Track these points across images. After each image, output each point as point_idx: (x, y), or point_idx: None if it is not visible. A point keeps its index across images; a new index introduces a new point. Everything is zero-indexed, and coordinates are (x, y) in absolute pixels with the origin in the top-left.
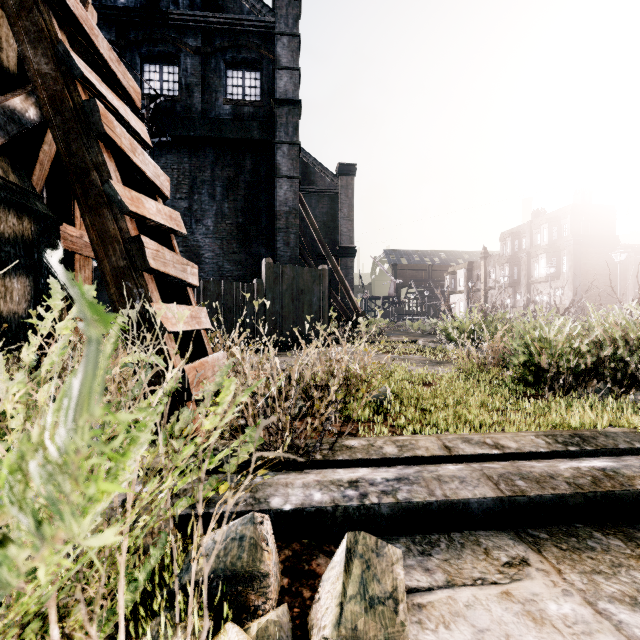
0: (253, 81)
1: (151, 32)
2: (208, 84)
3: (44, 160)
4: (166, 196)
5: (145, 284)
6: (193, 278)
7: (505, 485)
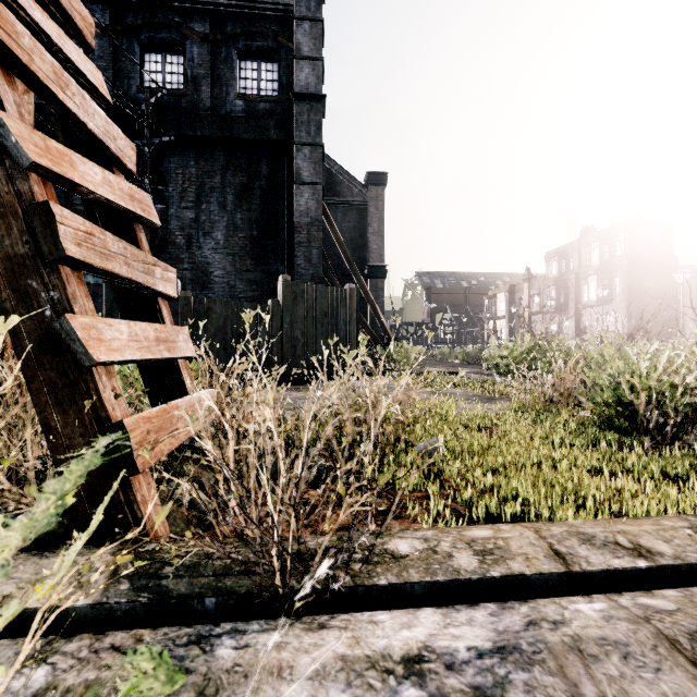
0: (270, 73)
1: (152, 16)
2: (218, 76)
3: None
4: (129, 170)
5: (61, 284)
6: (166, 285)
7: None
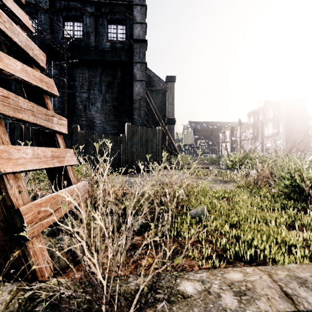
0: (122, 30)
1: (68, 4)
2: (98, 32)
3: None
4: (42, 67)
5: None
6: (60, 127)
7: None
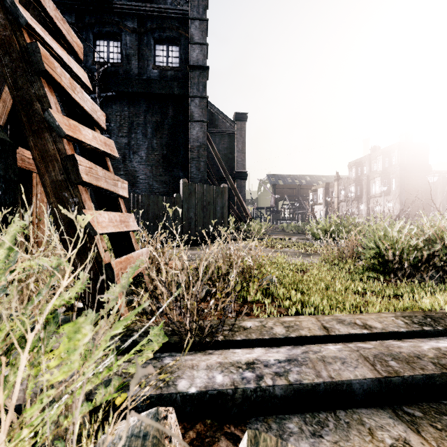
0: (174, 53)
1: (101, 17)
2: (142, 54)
3: (6, 99)
4: (102, 128)
5: (79, 194)
6: (123, 191)
7: (380, 366)
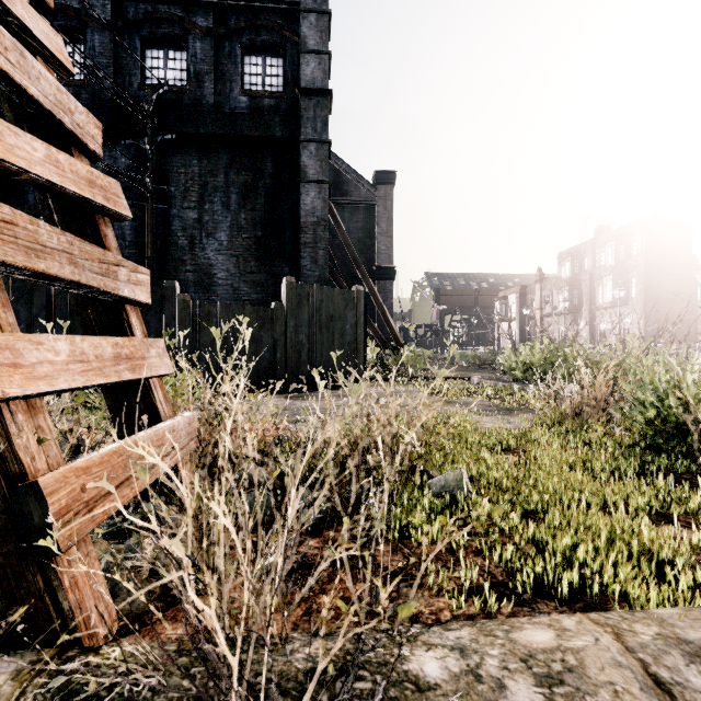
0: (275, 69)
1: (153, 10)
2: (221, 72)
3: None
4: (93, 152)
5: None
6: (135, 289)
7: None
